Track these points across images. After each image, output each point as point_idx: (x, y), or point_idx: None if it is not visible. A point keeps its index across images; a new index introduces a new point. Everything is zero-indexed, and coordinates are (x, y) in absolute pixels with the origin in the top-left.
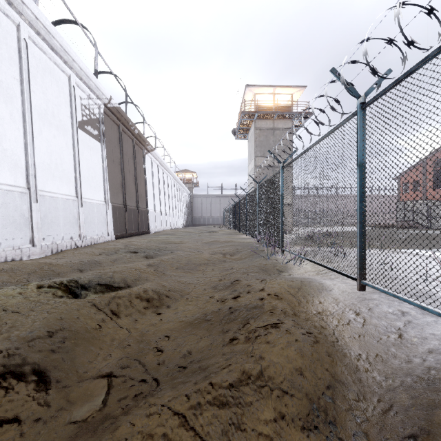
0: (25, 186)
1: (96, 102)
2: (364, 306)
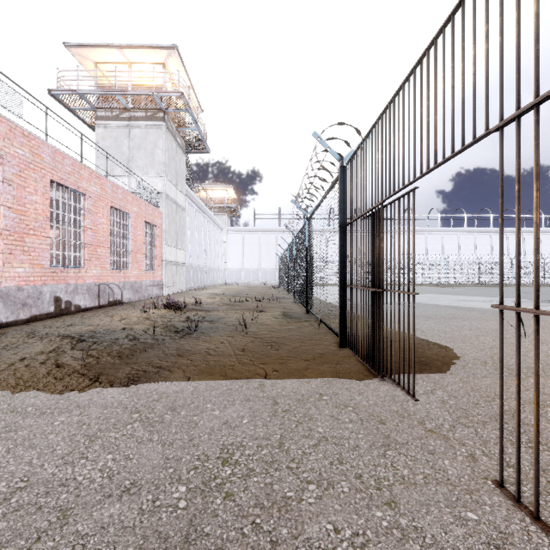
0: None
1: None
2: None
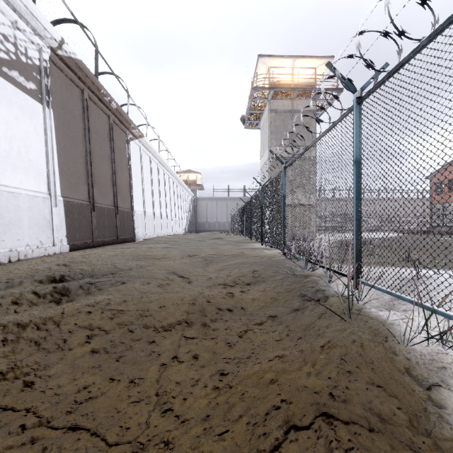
0: None
1: (33, 39)
2: None
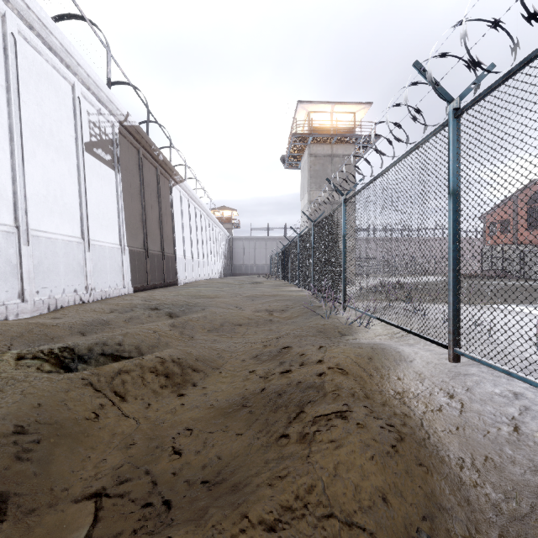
0: (13, 224)
1: (109, 119)
2: (460, 385)
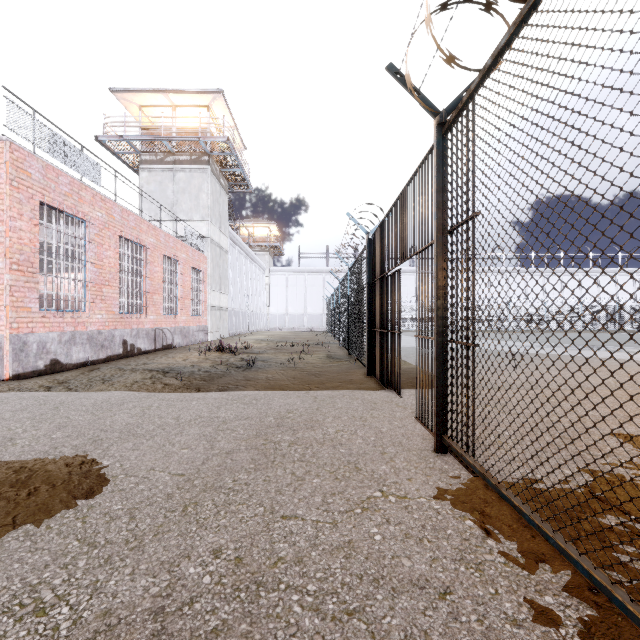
0: None
1: None
2: None
